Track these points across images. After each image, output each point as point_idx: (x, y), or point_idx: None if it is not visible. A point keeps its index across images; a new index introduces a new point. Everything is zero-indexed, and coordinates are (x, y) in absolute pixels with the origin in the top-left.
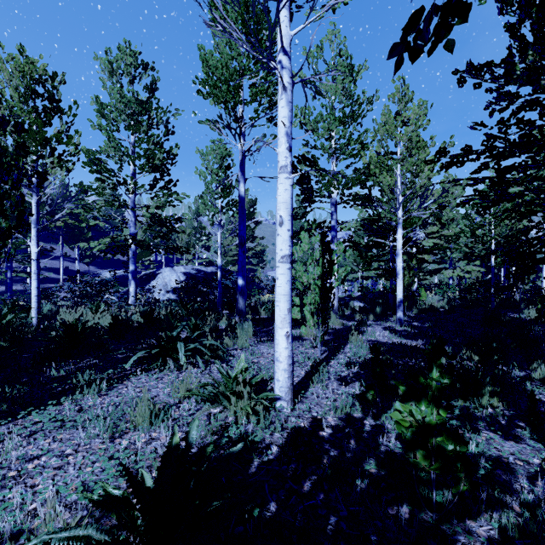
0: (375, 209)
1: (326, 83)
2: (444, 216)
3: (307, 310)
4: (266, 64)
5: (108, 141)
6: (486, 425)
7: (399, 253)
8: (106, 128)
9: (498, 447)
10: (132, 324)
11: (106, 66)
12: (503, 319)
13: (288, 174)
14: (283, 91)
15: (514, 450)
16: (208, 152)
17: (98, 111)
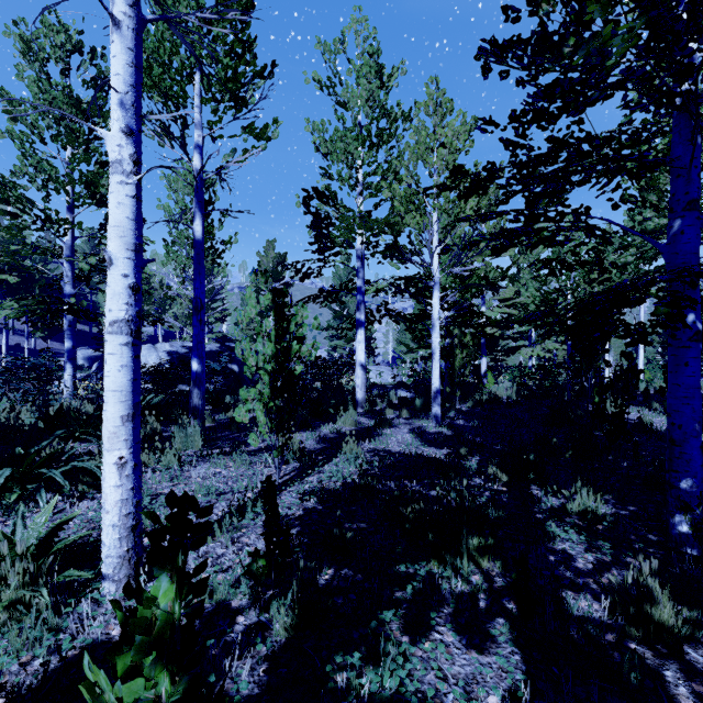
0: (404, 262)
1: (347, 89)
2: (522, 279)
3: (261, 409)
4: (222, 39)
5: (22, 157)
6: (451, 612)
7: (436, 324)
8: (21, 137)
9: (443, 667)
10: (19, 432)
11: (21, 46)
12: (574, 414)
13: (124, 177)
14: (112, 27)
15: (469, 671)
16: (174, 177)
17: (5, 110)
